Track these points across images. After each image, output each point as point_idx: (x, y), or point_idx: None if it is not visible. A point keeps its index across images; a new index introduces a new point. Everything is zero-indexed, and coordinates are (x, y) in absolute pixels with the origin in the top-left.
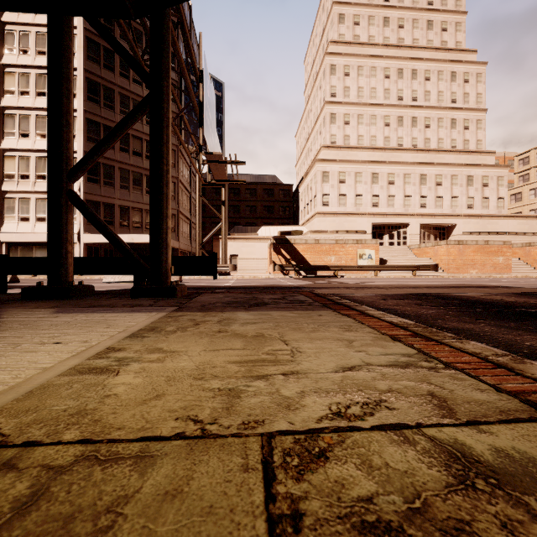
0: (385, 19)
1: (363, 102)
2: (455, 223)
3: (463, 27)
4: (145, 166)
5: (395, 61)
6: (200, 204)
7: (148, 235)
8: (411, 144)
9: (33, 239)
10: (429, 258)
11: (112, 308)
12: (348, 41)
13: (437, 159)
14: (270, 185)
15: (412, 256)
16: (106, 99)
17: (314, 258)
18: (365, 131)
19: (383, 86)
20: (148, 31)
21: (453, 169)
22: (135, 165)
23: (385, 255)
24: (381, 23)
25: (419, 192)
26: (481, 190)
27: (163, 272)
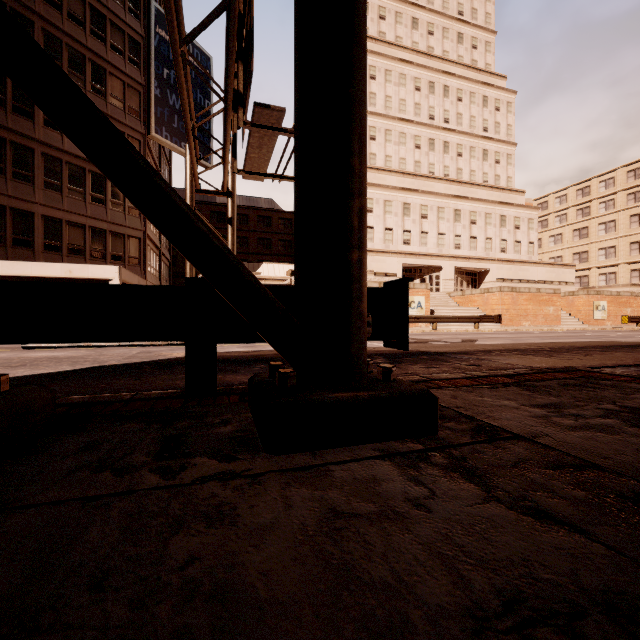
0: (414, 20)
1: (392, 115)
2: (488, 268)
3: (493, 48)
4: None
5: (426, 72)
6: None
7: (98, 266)
8: (443, 173)
9: None
10: (477, 307)
11: None
12: (374, 36)
13: (470, 194)
14: (267, 211)
15: (454, 305)
16: None
17: None
18: (393, 151)
19: (414, 99)
20: None
21: (487, 207)
22: (72, 153)
23: None
24: (409, 24)
25: (453, 230)
26: (513, 232)
27: (358, 333)
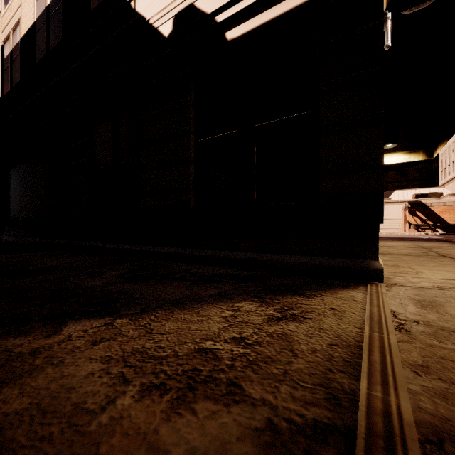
0: None
1: None
2: None
3: None
4: None
5: None
6: None
7: None
8: None
9: None
10: None
11: None
12: None
13: None
14: None
15: None
16: None
17: (453, 218)
18: None
19: None
20: None
21: None
22: None
23: None
24: None
25: None
26: None
27: None
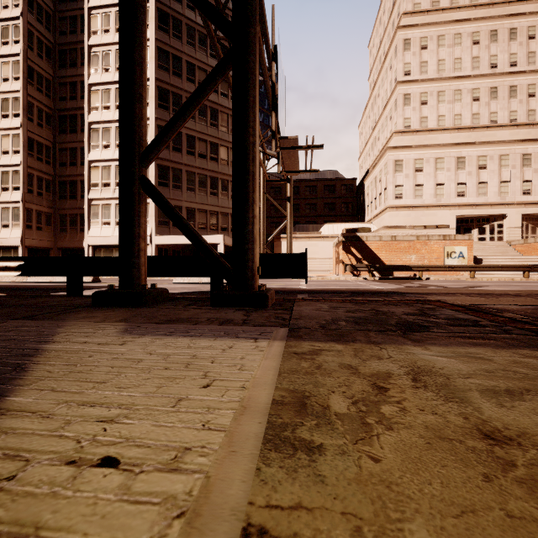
0: None
1: (445, 77)
2: None
3: None
4: (209, 168)
5: (487, 22)
6: (264, 201)
7: (212, 235)
8: (508, 119)
9: (113, 242)
10: None
11: (196, 326)
12: (425, 9)
13: None
14: (331, 180)
15: (514, 254)
16: (174, 105)
17: (390, 257)
18: (447, 109)
19: (471, 54)
20: (220, 5)
21: None
22: (200, 167)
23: (477, 253)
24: None
25: (520, 176)
26: None
27: (249, 273)
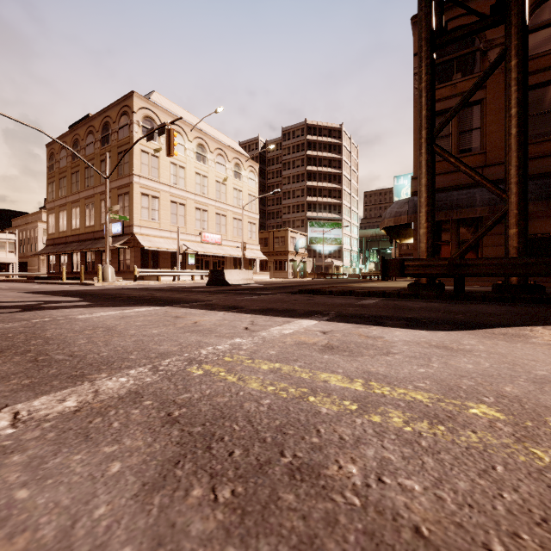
0: None
1: None
2: None
3: None
4: None
5: None
6: None
7: None
8: None
9: None
10: None
11: None
12: None
13: None
14: None
15: None
16: None
17: None
18: None
19: None
20: None
21: None
22: None
23: None
24: None
25: None
26: None
27: None
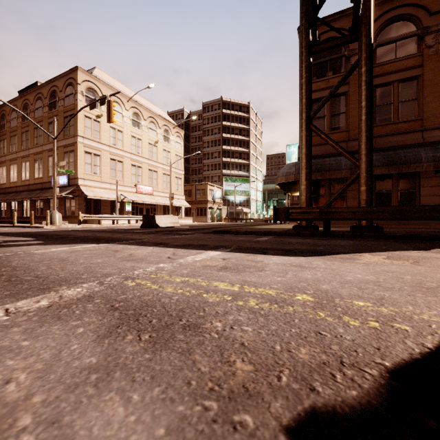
0: None
1: None
2: None
3: None
4: None
5: None
6: None
7: None
8: None
9: None
10: None
11: None
12: None
13: None
14: None
15: None
16: None
17: None
18: None
19: None
20: None
21: None
22: None
23: None
24: None
25: None
26: None
27: None
